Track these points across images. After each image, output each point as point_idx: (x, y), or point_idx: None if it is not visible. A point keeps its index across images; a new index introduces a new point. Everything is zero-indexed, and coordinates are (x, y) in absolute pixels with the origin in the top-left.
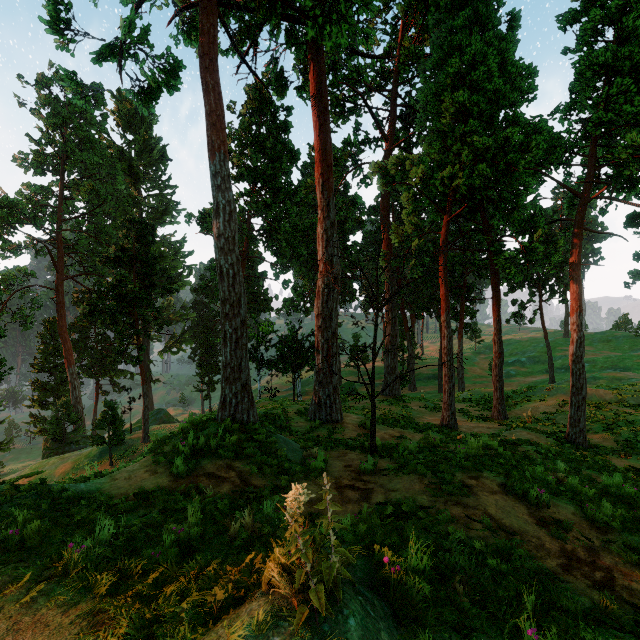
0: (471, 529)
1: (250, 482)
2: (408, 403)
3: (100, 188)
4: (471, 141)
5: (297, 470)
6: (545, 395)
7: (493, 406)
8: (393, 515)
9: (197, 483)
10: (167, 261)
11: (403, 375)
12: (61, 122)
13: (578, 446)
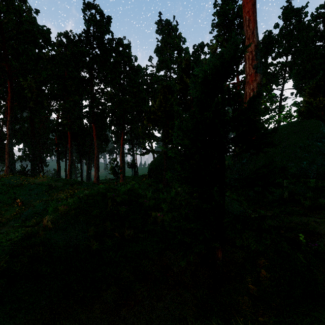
0: None
1: None
2: None
3: None
4: None
5: None
6: None
7: None
8: None
9: None
10: None
11: None
12: None
13: None
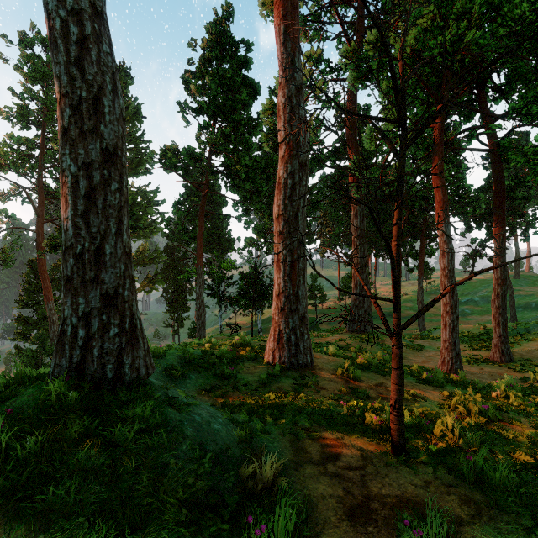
0: None
1: None
2: (382, 340)
3: None
4: None
5: None
6: None
7: (493, 345)
8: None
9: None
10: (140, 207)
11: None
12: (42, 78)
13: None
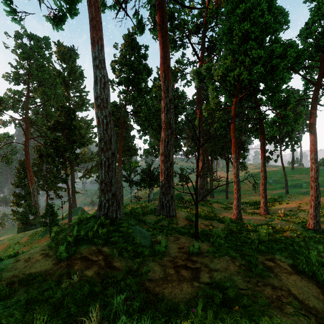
0: (286, 313)
1: (112, 264)
2: (212, 205)
3: (47, 91)
4: (250, 53)
5: (146, 254)
6: (288, 200)
7: (261, 207)
8: (222, 301)
9: (72, 266)
10: (83, 130)
11: (207, 189)
12: (27, 57)
13: (316, 231)
